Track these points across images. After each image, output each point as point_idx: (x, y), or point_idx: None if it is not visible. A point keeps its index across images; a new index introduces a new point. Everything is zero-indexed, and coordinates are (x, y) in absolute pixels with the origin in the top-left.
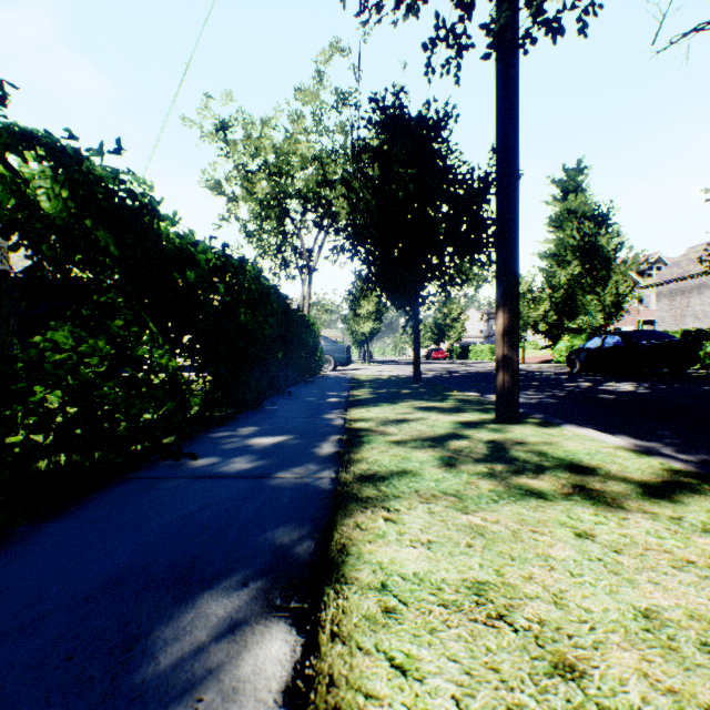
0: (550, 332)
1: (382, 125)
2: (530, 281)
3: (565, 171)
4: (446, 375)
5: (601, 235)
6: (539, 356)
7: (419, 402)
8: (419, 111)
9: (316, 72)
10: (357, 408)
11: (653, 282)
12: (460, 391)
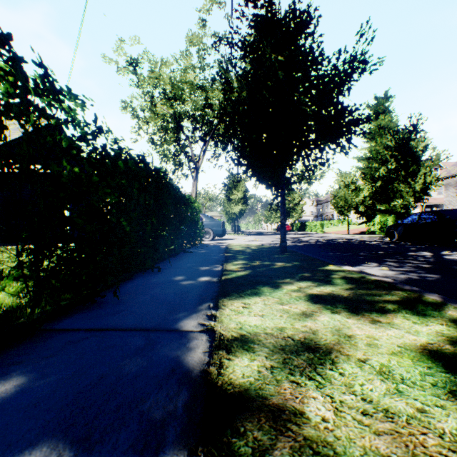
0: (366, 212)
1: (253, 18)
2: (353, 176)
3: (376, 99)
4: (300, 244)
5: (412, 139)
6: (355, 229)
7: (305, 284)
8: (286, 11)
9: (200, 19)
10: (232, 300)
11: (443, 176)
12: (333, 264)
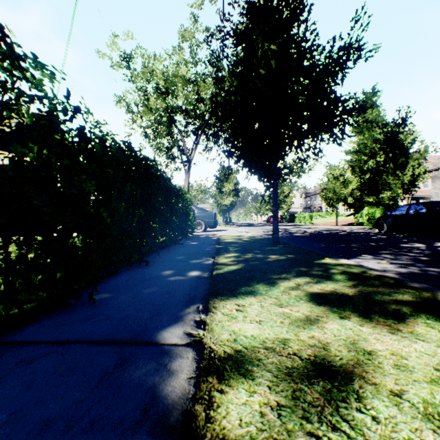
0: (354, 204)
1: (245, 5)
2: (342, 168)
3: (364, 94)
4: (291, 235)
5: (401, 132)
6: (342, 221)
7: (304, 280)
8: None
9: (192, 14)
10: (224, 301)
11: (430, 168)
12: (329, 256)
